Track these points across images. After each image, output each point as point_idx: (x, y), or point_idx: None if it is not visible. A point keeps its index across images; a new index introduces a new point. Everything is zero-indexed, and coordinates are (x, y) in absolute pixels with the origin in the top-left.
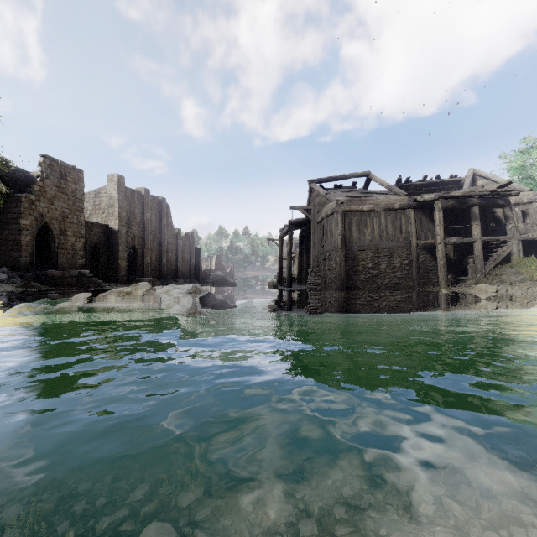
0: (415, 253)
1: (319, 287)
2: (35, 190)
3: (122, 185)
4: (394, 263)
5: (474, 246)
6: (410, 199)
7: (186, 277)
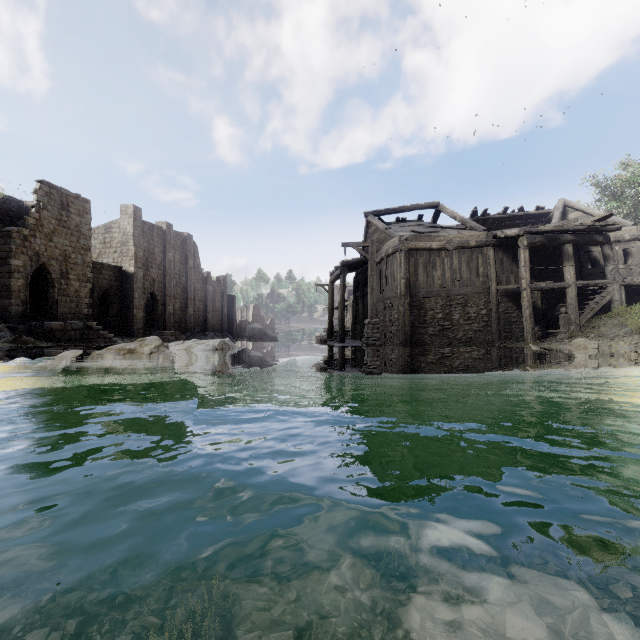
0: (495, 301)
1: (378, 342)
2: (29, 223)
3: (139, 219)
4: (470, 312)
5: (567, 292)
6: (489, 235)
7: (217, 330)
